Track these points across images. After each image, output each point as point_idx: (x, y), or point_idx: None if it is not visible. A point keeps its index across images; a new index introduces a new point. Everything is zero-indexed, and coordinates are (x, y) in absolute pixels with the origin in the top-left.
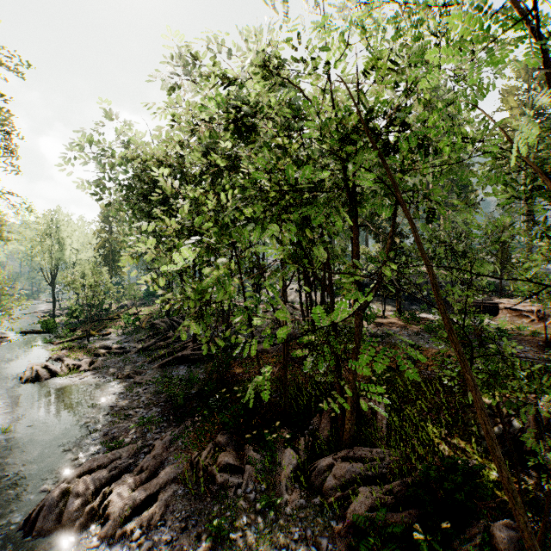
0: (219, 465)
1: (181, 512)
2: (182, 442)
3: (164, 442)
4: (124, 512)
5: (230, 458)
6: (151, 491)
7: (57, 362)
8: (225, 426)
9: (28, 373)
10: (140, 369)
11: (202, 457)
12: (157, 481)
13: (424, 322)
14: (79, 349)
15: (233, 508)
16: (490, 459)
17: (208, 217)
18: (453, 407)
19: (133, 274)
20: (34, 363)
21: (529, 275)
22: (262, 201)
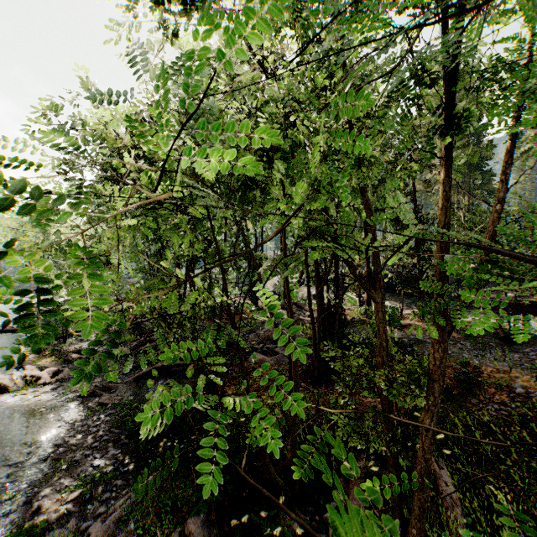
0: None
1: None
2: (135, 523)
3: (105, 525)
4: None
5: None
6: None
7: (18, 370)
8: None
9: None
10: (111, 383)
11: None
12: None
13: None
14: (51, 353)
15: None
16: None
17: None
18: None
19: None
20: None
21: None
22: None
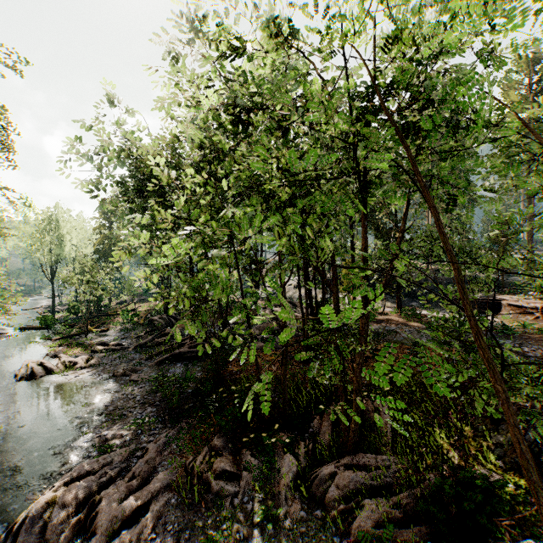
0: (215, 471)
1: (173, 524)
2: (176, 445)
3: (157, 445)
4: (112, 525)
5: (226, 464)
6: (142, 500)
7: (53, 358)
8: (221, 429)
9: (24, 370)
10: (137, 367)
11: (197, 462)
12: (148, 489)
13: (425, 319)
14: (77, 346)
15: (229, 521)
16: (504, 468)
17: (204, 211)
18: (461, 410)
19: (125, 270)
20: (30, 360)
21: (542, 272)
22: (260, 194)
